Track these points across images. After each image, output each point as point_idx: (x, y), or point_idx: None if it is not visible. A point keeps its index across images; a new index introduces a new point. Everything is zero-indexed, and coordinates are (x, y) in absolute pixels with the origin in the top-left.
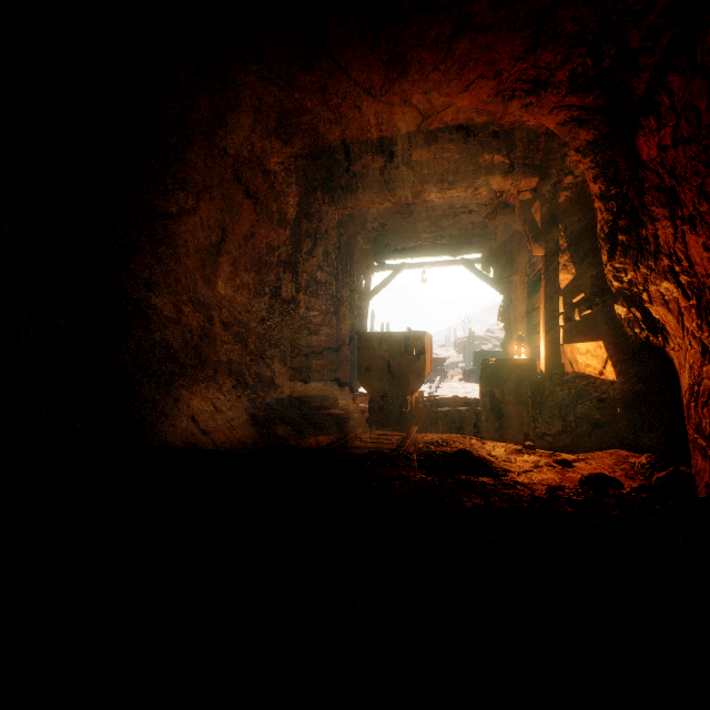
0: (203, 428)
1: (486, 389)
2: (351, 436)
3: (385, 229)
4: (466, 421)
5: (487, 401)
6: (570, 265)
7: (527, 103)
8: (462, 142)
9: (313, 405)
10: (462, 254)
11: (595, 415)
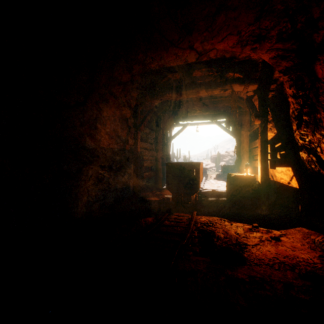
0: (89, 210)
1: (229, 189)
2: (162, 219)
3: (179, 108)
4: (220, 205)
5: (230, 194)
6: (273, 129)
7: (254, 47)
8: (218, 67)
9: (144, 194)
10: (216, 119)
11: (285, 203)
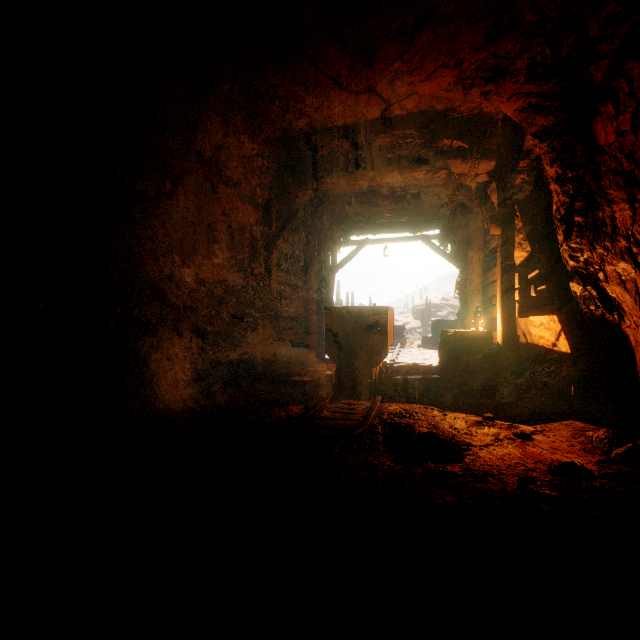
0: (181, 396)
1: (445, 359)
2: (318, 407)
3: (350, 208)
4: (426, 388)
5: (446, 369)
6: (525, 243)
7: (486, 91)
8: (422, 128)
9: (283, 371)
10: (421, 231)
11: (548, 384)
